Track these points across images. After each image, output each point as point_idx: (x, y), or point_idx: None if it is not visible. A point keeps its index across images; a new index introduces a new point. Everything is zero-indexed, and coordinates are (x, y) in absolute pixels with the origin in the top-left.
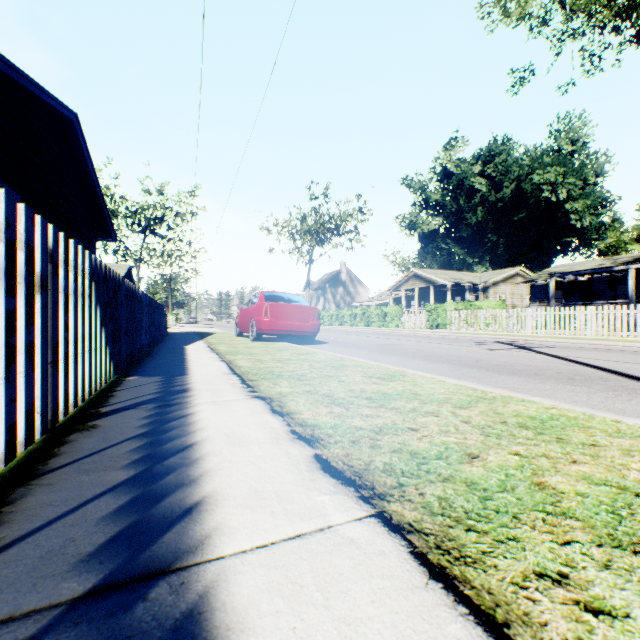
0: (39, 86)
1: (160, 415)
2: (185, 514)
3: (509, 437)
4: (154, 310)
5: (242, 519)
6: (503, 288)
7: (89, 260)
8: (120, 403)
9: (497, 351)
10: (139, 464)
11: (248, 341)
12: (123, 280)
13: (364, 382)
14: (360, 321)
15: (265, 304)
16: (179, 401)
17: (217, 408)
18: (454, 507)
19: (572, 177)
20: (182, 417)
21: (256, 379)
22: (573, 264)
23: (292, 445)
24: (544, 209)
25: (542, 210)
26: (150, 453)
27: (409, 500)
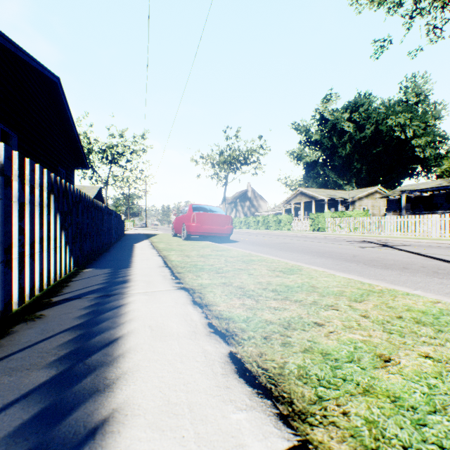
0: (29, 56)
1: (99, 305)
2: (87, 439)
3: (412, 335)
4: (113, 218)
5: (148, 449)
6: (366, 202)
7: (47, 177)
8: (70, 293)
9: (367, 248)
10: (63, 362)
11: (180, 240)
12: (83, 194)
13: (269, 275)
14: (261, 226)
15: (193, 213)
16: (118, 291)
17: (147, 299)
18: (388, 438)
19: (417, 121)
20: (116, 308)
21: (183, 272)
22: (418, 184)
23: (208, 341)
24: (396, 144)
25: (394, 145)
26: (77, 348)
27: (334, 424)
